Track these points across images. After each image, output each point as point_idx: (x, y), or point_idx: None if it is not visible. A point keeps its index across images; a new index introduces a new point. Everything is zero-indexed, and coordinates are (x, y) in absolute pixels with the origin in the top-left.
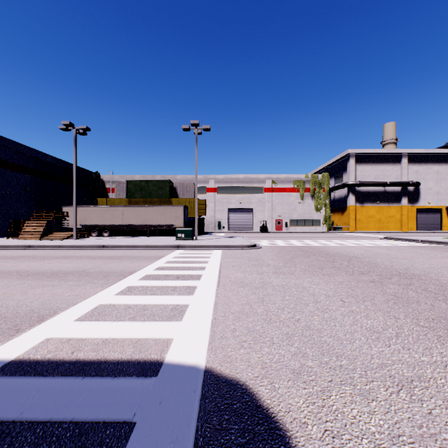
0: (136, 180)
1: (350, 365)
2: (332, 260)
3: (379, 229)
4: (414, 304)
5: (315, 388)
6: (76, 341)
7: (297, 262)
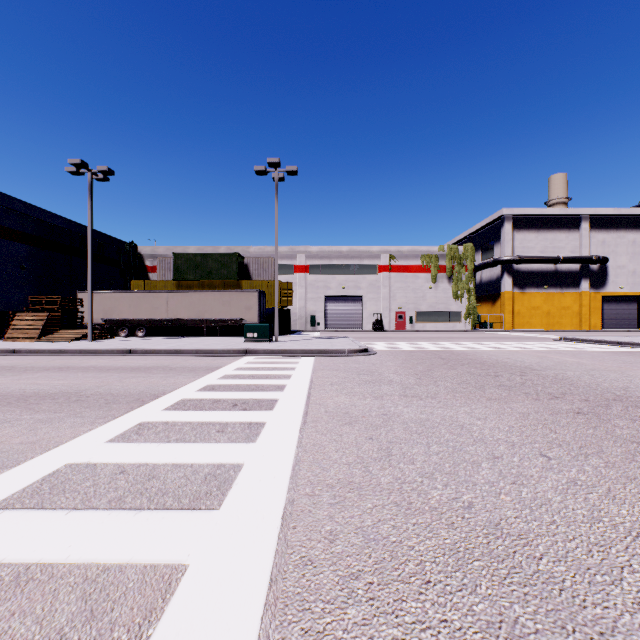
0: (189, 254)
1: None
2: (494, 373)
3: (548, 327)
4: None
5: None
6: None
7: (438, 376)
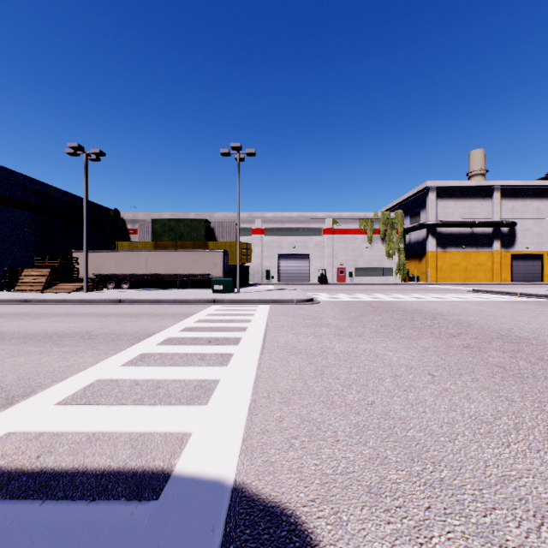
0: (164, 219)
1: (455, 479)
2: (411, 318)
3: (466, 280)
4: (529, 379)
5: (405, 521)
6: (49, 438)
7: (366, 320)
